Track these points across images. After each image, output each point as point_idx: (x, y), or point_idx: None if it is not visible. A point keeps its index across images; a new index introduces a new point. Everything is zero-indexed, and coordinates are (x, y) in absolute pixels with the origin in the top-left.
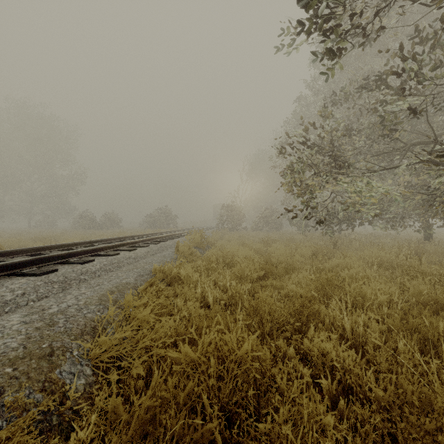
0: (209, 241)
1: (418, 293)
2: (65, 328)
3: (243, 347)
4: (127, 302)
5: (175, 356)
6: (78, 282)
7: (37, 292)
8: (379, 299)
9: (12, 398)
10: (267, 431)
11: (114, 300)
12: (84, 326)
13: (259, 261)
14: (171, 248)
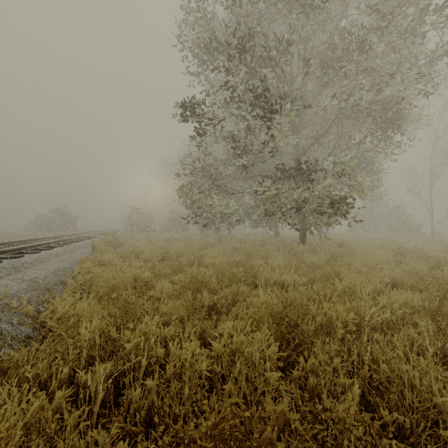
0: (120, 242)
1: (237, 260)
2: (46, 282)
3: (144, 273)
4: (86, 265)
5: (117, 277)
6: (24, 268)
7: (2, 272)
8: (216, 263)
9: (44, 299)
10: (152, 295)
11: (63, 273)
12: (56, 282)
13: (160, 251)
14: (84, 248)
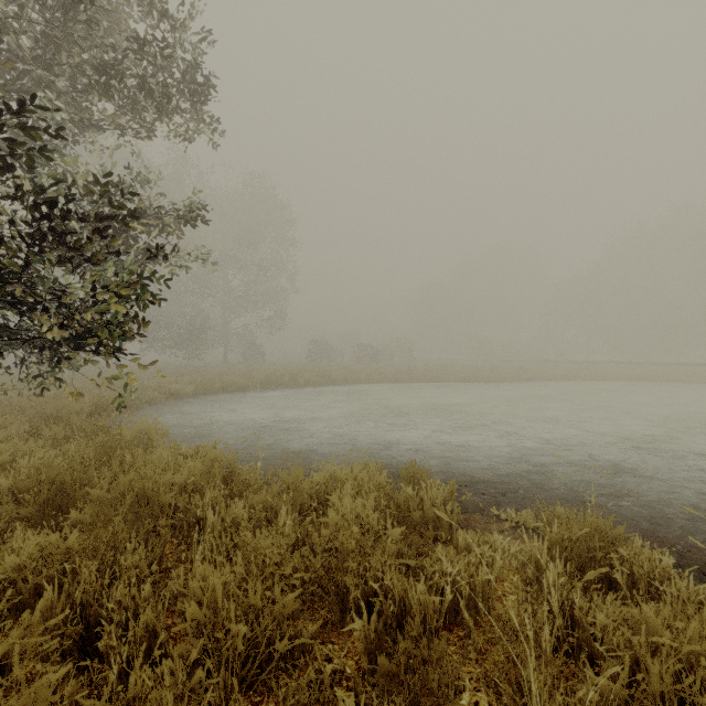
0: None
1: None
2: None
3: None
4: None
5: None
6: None
7: None
8: None
9: None
10: None
11: None
12: None
13: None
14: None
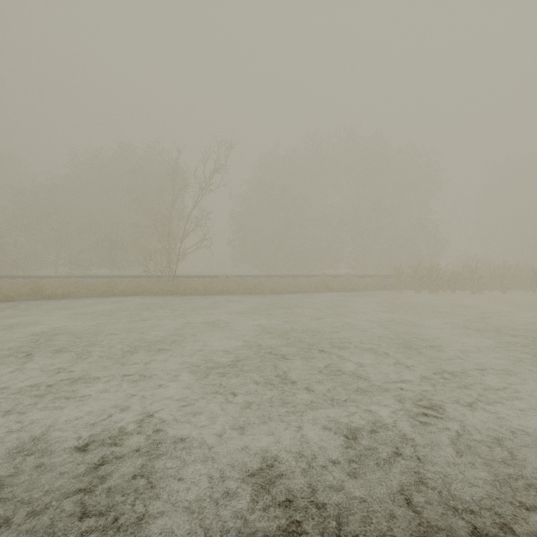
0: None
1: None
2: None
3: None
4: None
5: None
6: None
7: None
8: None
9: None
10: None
11: None
12: None
13: None
14: None
